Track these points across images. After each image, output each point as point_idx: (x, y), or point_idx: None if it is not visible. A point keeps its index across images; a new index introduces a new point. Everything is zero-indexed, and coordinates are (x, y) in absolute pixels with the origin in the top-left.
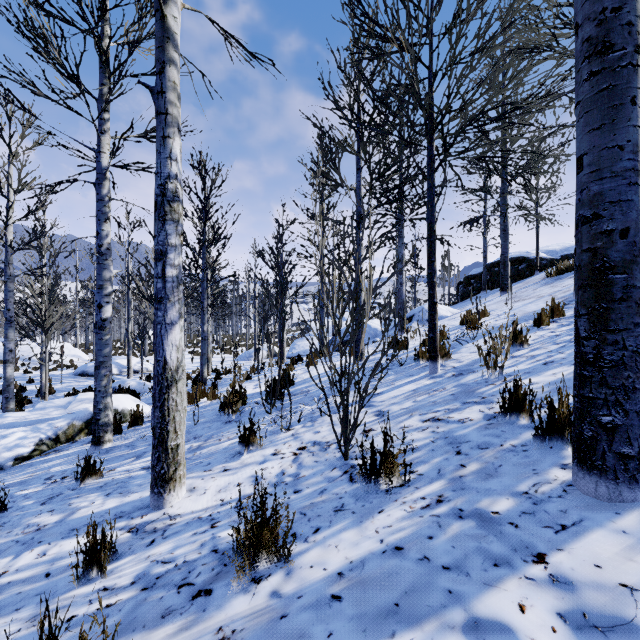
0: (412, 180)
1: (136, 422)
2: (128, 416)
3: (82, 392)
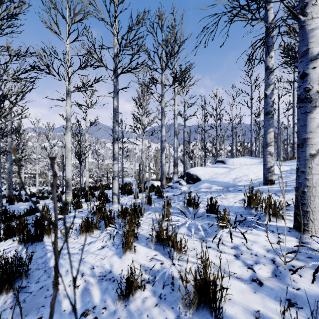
0: None
1: None
2: None
3: None
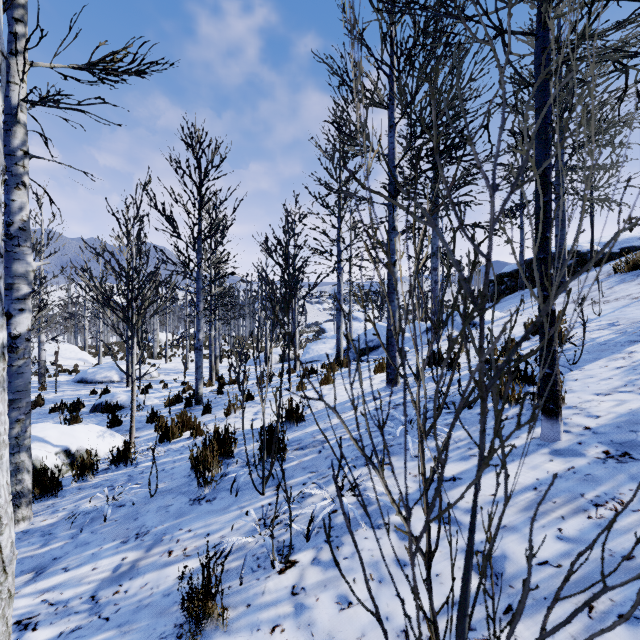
0: (489, 115)
1: (85, 474)
2: (85, 458)
3: (69, 406)
